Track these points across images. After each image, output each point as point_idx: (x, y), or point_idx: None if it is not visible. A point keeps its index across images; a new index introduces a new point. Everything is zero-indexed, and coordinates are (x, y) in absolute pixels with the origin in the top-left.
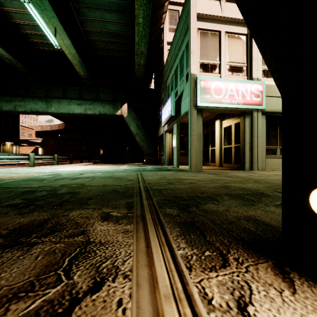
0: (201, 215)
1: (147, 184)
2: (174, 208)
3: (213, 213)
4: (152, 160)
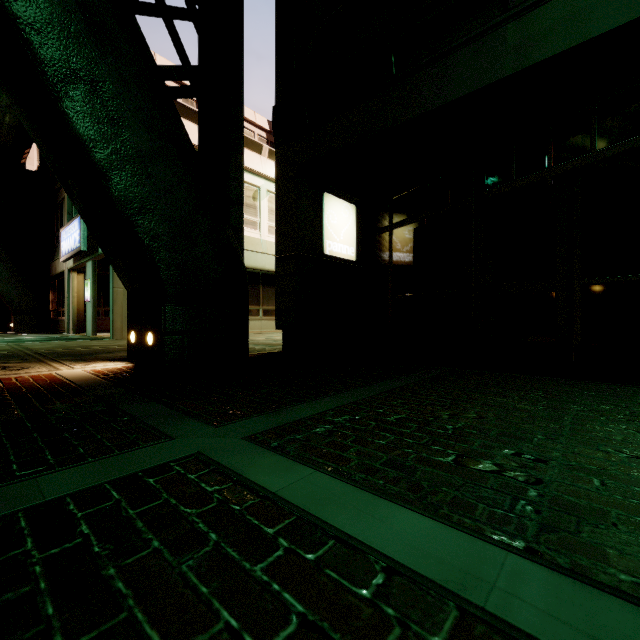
0: (91, 357)
1: (37, 351)
2: (70, 357)
3: (101, 356)
4: (34, 323)
